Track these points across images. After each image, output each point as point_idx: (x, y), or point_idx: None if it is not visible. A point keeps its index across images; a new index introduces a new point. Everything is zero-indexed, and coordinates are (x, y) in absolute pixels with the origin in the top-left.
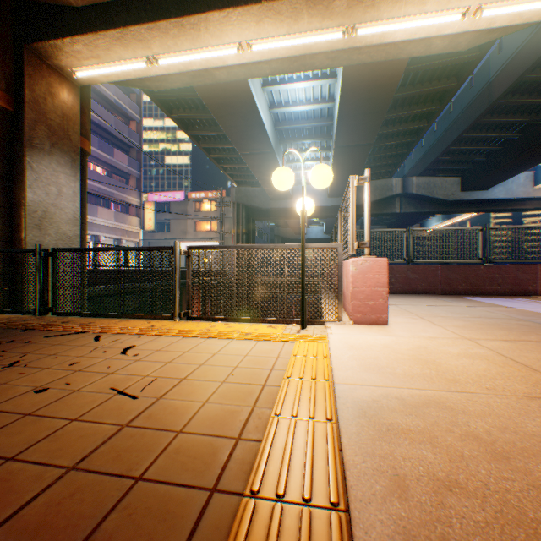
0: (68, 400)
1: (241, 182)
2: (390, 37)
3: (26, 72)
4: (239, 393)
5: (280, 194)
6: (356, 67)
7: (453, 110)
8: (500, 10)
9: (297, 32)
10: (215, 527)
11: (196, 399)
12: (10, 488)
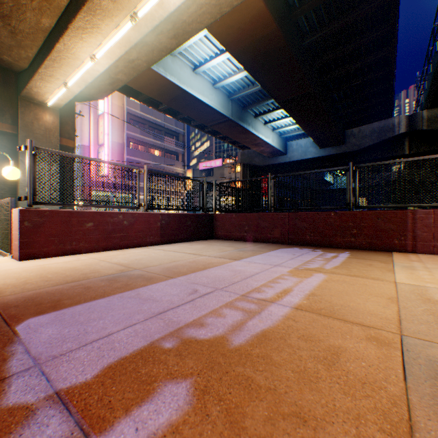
0: None
1: (243, 146)
2: (170, 5)
3: (20, 111)
4: None
5: (271, 152)
6: (223, 31)
7: None
8: None
9: (108, 34)
10: None
11: None
12: None
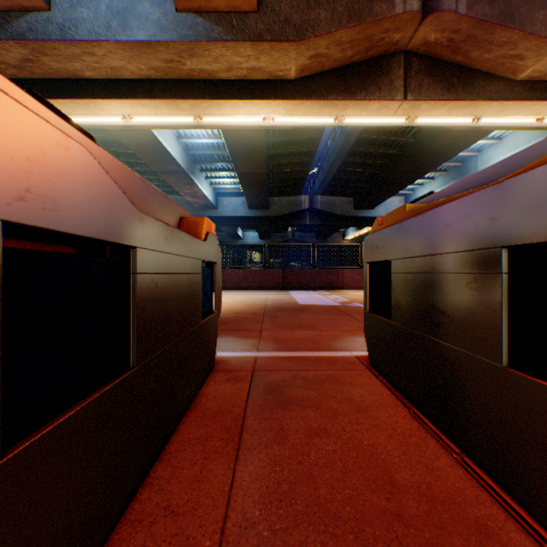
0: None
1: (169, 191)
2: (228, 123)
3: None
4: None
5: (204, 205)
6: None
7: (335, 148)
8: (284, 120)
9: (163, 115)
10: None
11: None
12: None
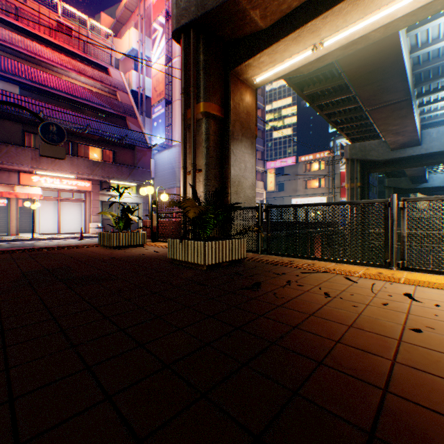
0: None
1: (355, 138)
2: None
3: (230, 89)
4: None
5: (403, 143)
6: None
7: None
8: None
9: None
10: None
11: None
12: None
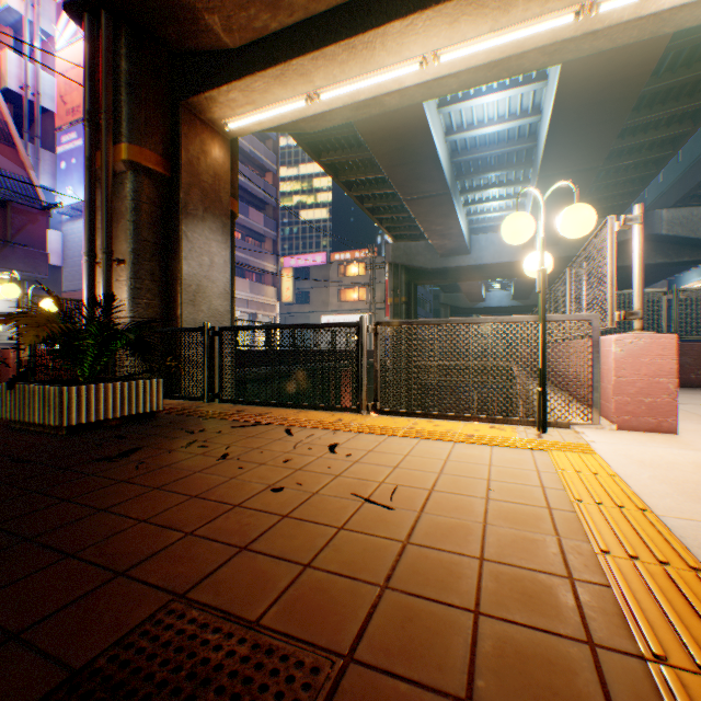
0: (314, 503)
1: (399, 236)
2: (653, 5)
3: (182, 132)
4: (522, 516)
5: (452, 249)
6: (582, 59)
7: None
8: None
9: (504, 26)
10: (635, 695)
11: (469, 518)
12: (333, 599)
